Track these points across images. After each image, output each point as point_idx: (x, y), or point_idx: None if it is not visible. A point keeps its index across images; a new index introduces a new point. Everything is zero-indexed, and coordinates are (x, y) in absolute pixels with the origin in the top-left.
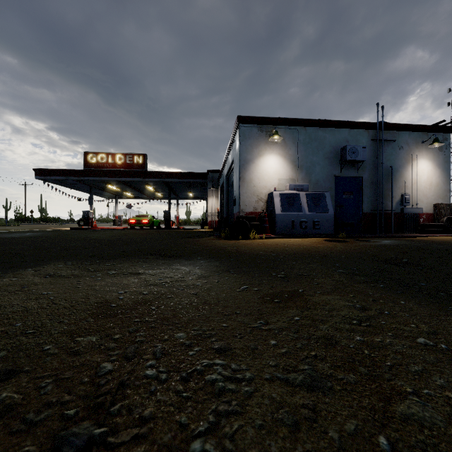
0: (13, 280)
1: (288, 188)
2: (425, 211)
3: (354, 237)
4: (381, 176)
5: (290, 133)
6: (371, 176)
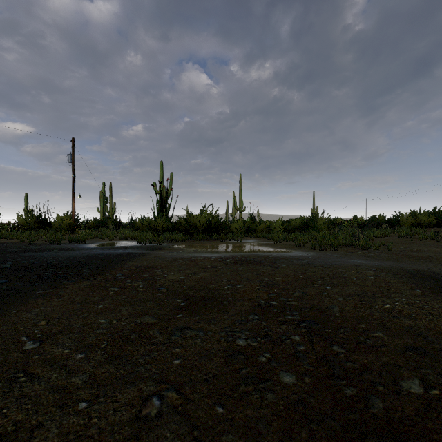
0: None
1: None
2: None
3: None
4: None
5: None
6: None
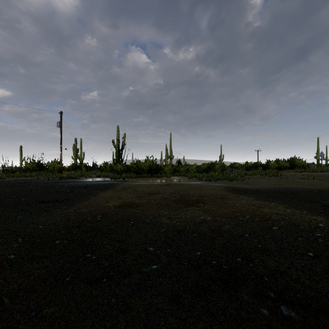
0: (286, 210)
1: None
2: None
3: None
4: None
5: None
6: None
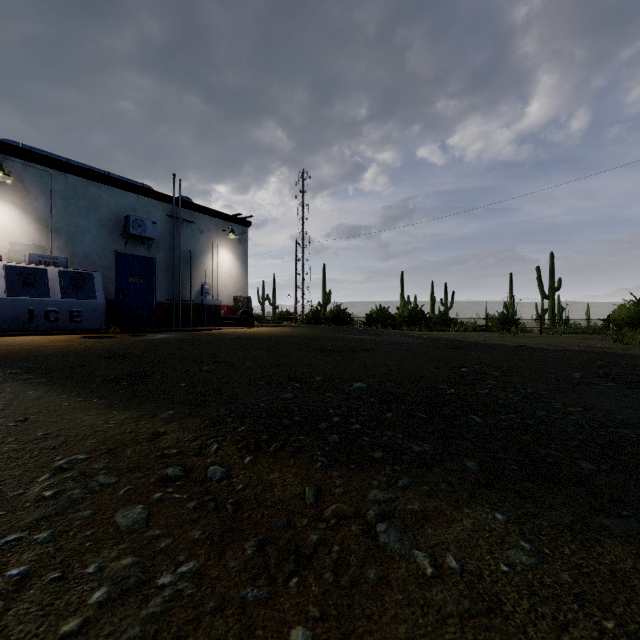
0: None
1: (28, 260)
2: (226, 303)
3: (135, 332)
4: (180, 261)
5: (36, 175)
6: (168, 258)
